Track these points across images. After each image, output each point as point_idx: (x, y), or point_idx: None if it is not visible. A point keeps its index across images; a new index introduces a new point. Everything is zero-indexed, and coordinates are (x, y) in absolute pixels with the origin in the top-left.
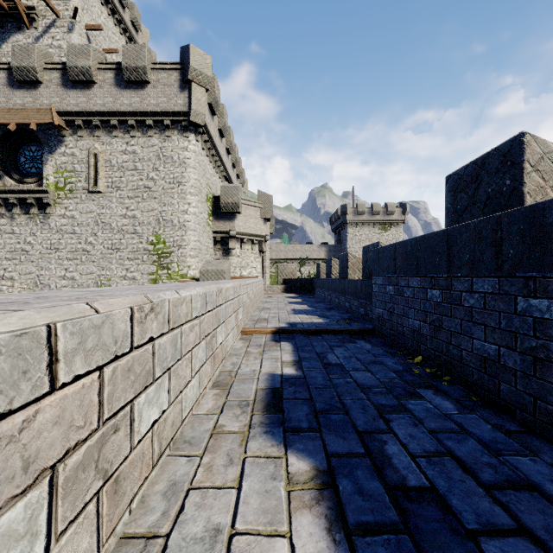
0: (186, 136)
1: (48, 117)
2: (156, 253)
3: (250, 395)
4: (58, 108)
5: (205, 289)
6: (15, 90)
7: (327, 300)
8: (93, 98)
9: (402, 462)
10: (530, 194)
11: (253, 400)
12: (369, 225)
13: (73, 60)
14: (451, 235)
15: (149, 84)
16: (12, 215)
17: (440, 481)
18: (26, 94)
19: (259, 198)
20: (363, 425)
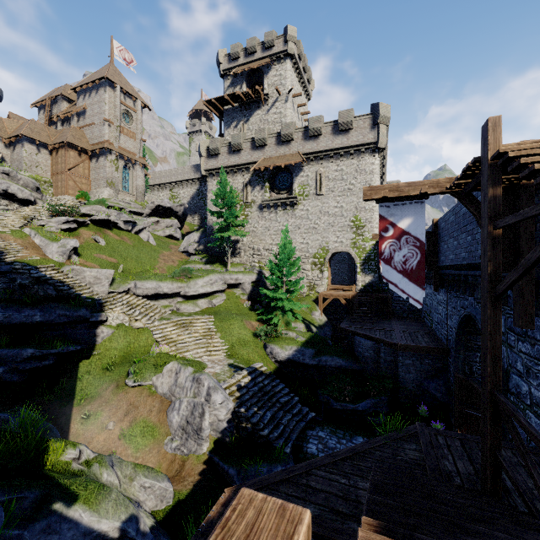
0: (373, 156)
1: (299, 158)
2: (355, 227)
3: None
4: (301, 152)
5: None
6: (280, 146)
7: None
8: (320, 144)
9: None
10: None
11: None
12: None
13: (312, 125)
14: None
15: (352, 129)
16: (276, 211)
17: None
18: (285, 147)
19: None
20: None
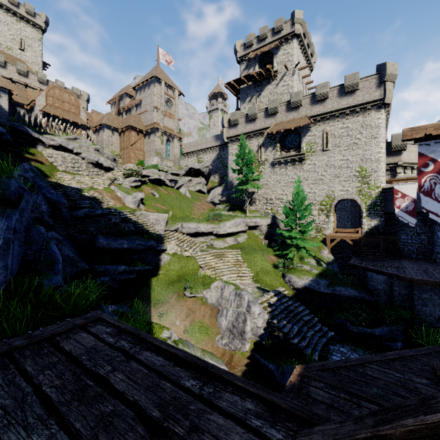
0: (379, 112)
1: (307, 120)
2: (360, 176)
3: None
4: (309, 115)
5: None
6: (289, 112)
7: None
8: (326, 106)
9: None
10: None
11: None
12: None
13: (319, 91)
14: None
15: (358, 90)
16: (286, 167)
17: None
18: (294, 113)
19: None
20: None
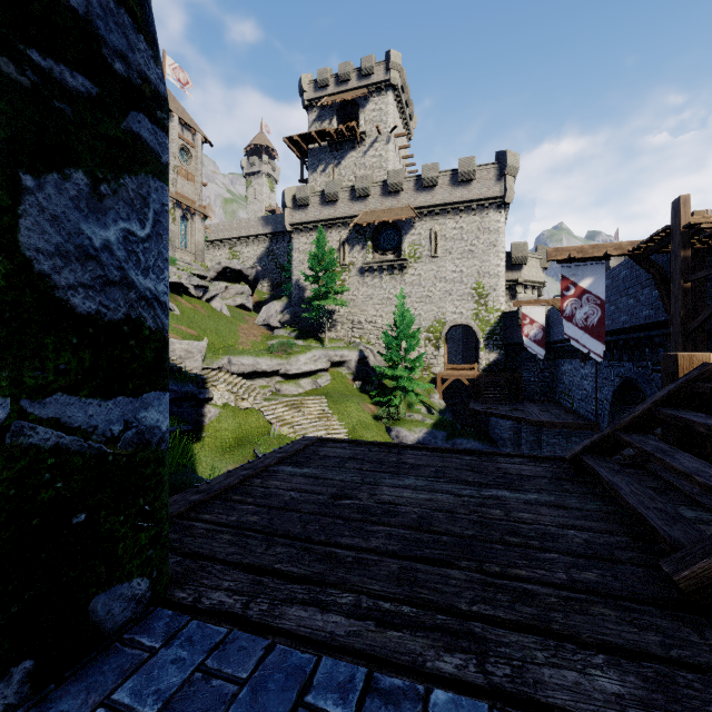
0: (499, 213)
1: (411, 213)
2: (477, 295)
3: None
4: (413, 205)
5: None
6: (386, 198)
7: None
8: (436, 196)
9: None
10: None
11: None
12: None
13: (426, 174)
14: None
15: (475, 181)
16: (381, 276)
17: None
18: (393, 199)
19: (539, 251)
20: None
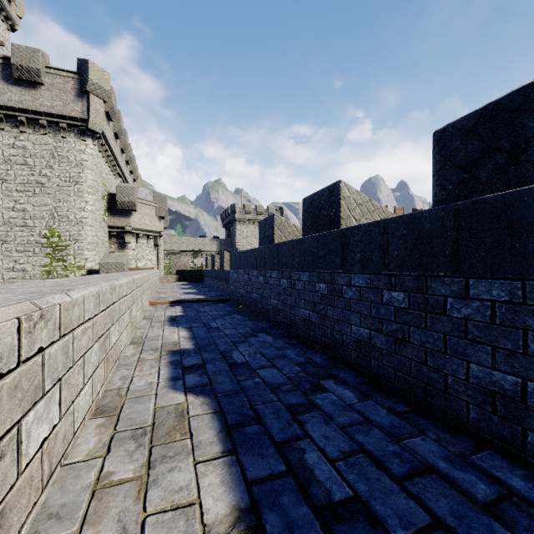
0: (83, 140)
1: None
2: (50, 246)
3: (162, 320)
4: None
5: (140, 275)
6: None
7: (211, 285)
8: None
9: (214, 326)
10: (276, 238)
11: (163, 321)
12: (254, 224)
13: None
14: (249, 252)
15: (43, 86)
16: None
17: (222, 326)
18: None
19: (154, 198)
20: (206, 322)
